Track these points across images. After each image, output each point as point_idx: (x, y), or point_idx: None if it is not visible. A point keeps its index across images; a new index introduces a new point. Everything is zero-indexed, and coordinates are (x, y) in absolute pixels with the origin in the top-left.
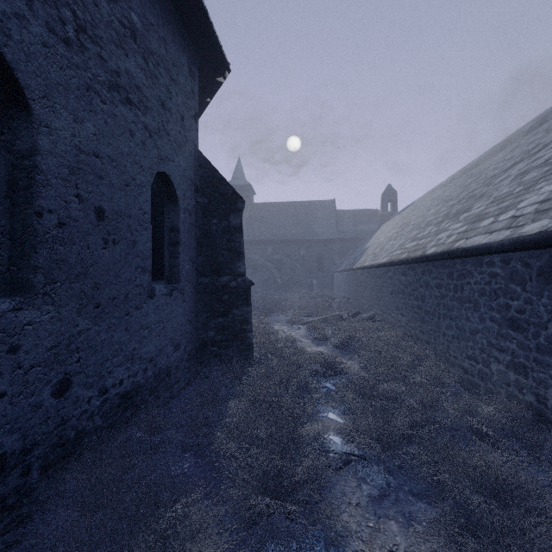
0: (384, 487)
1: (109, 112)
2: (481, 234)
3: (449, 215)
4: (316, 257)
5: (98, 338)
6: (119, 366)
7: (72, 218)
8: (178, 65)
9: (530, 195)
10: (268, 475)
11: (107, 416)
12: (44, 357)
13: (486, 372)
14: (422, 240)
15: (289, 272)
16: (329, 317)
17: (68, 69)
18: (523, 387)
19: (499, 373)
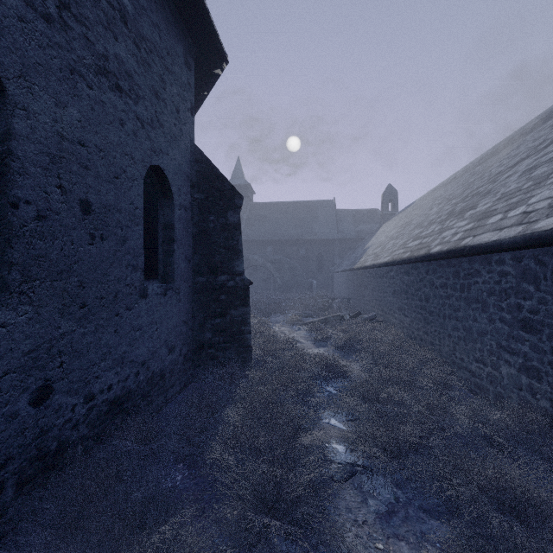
0: (392, 502)
1: (97, 98)
2: (490, 231)
3: (453, 213)
4: (316, 257)
5: (84, 341)
6: (107, 371)
7: (54, 211)
8: (172, 55)
9: (541, 190)
10: (267, 491)
11: (94, 424)
12: (20, 362)
13: (495, 375)
14: (425, 238)
15: (289, 272)
16: (329, 318)
17: (49, 48)
18: (536, 392)
19: (510, 377)
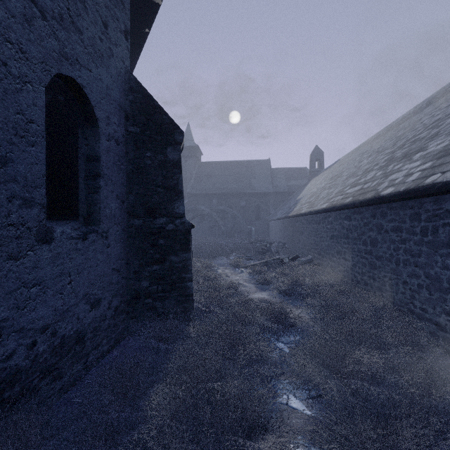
0: None
1: None
2: None
3: (395, 158)
4: (255, 208)
5: None
6: None
7: None
8: None
9: None
10: None
11: None
12: None
13: None
14: (367, 184)
15: (231, 220)
16: (270, 261)
17: None
18: None
19: None
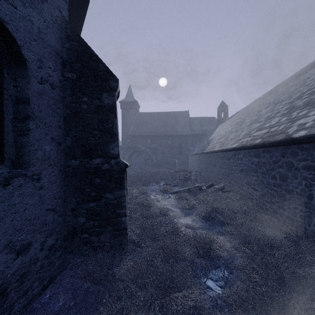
0: None
1: None
2: None
3: (296, 107)
4: (177, 146)
5: None
6: None
7: None
8: None
9: None
10: None
11: None
12: None
13: None
14: (273, 128)
15: (161, 155)
16: (191, 188)
17: None
18: None
19: None
